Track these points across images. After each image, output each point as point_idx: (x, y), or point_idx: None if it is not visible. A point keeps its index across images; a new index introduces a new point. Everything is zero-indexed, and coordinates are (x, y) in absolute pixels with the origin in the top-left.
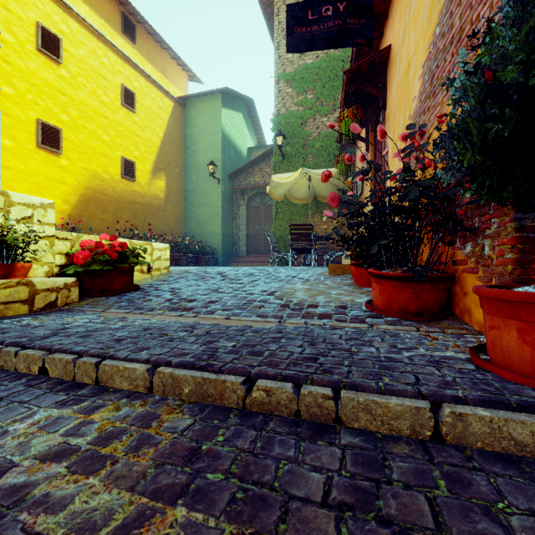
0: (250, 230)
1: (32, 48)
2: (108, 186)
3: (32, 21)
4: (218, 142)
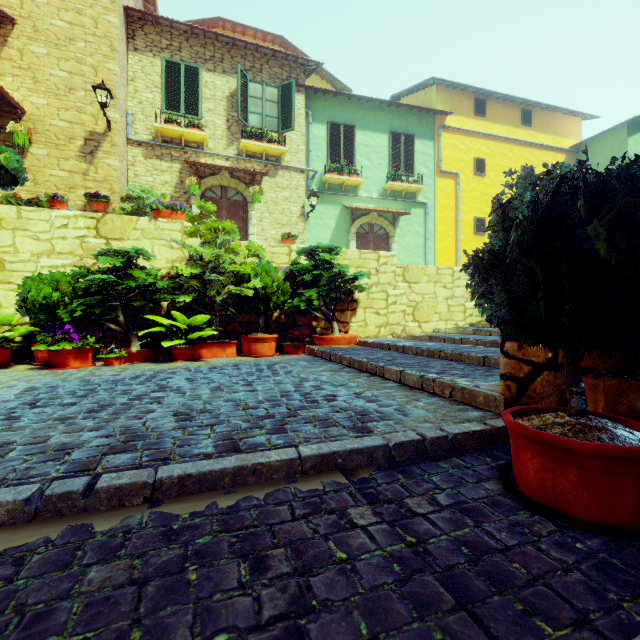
0: None
1: (471, 176)
2: None
3: (471, 159)
4: None
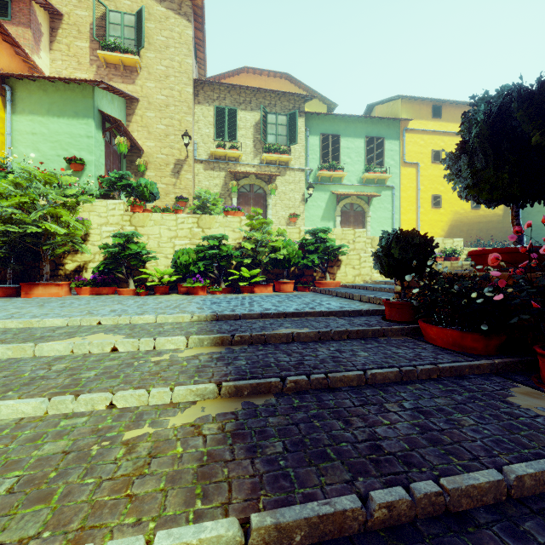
0: None
1: (429, 164)
2: (463, 217)
3: (429, 151)
4: None
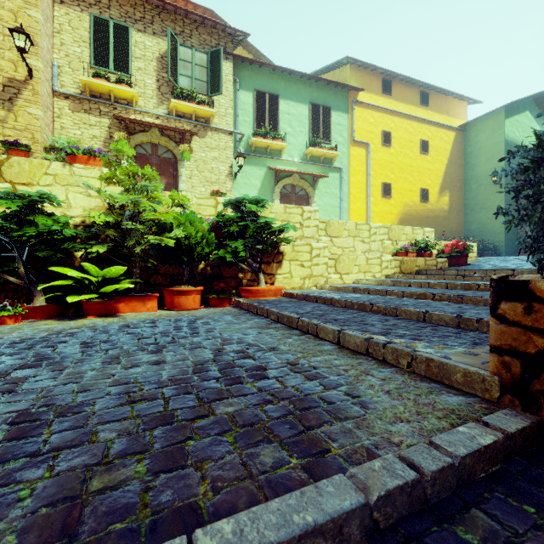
0: None
1: (379, 146)
2: (412, 210)
3: (379, 131)
4: (500, 151)
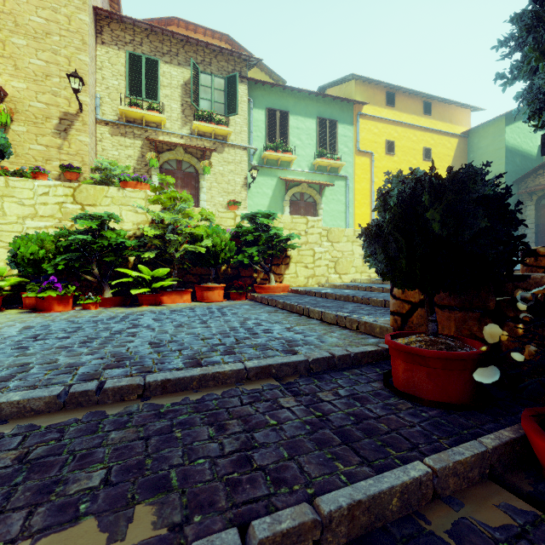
0: (539, 227)
1: (383, 155)
2: None
3: (383, 141)
4: (501, 157)
